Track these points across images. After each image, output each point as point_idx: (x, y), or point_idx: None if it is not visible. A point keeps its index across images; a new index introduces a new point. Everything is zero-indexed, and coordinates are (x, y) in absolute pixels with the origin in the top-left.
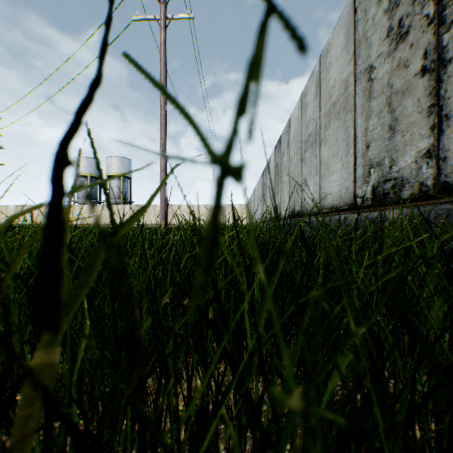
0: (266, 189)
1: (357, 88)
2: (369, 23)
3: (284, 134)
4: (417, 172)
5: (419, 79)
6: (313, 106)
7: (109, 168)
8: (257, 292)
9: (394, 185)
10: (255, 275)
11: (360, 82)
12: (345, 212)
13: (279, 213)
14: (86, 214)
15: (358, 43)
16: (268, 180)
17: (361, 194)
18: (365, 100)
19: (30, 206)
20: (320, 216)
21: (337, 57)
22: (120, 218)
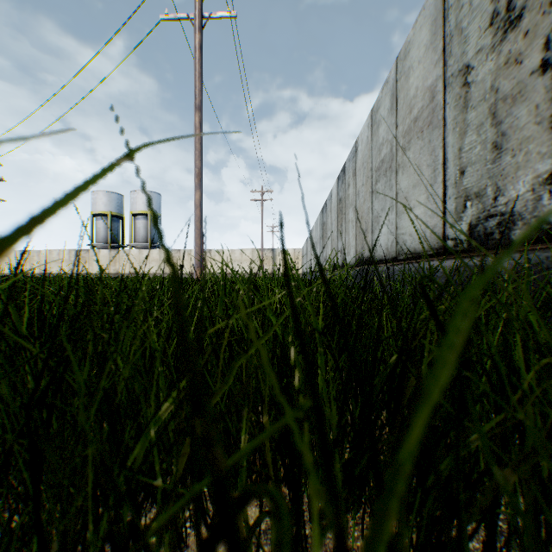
0: (326, 230)
1: (447, 97)
2: (465, 10)
3: (349, 160)
4: (536, 204)
5: (538, 78)
6: (388, 123)
7: (134, 205)
8: (322, 382)
9: (501, 222)
10: (320, 356)
11: (452, 88)
12: (431, 259)
13: (343, 260)
14: (106, 261)
15: (449, 37)
16: (329, 218)
17: (453, 235)
18: (459, 111)
19: (37, 251)
20: (396, 264)
21: (420, 58)
22: (101, 268)
